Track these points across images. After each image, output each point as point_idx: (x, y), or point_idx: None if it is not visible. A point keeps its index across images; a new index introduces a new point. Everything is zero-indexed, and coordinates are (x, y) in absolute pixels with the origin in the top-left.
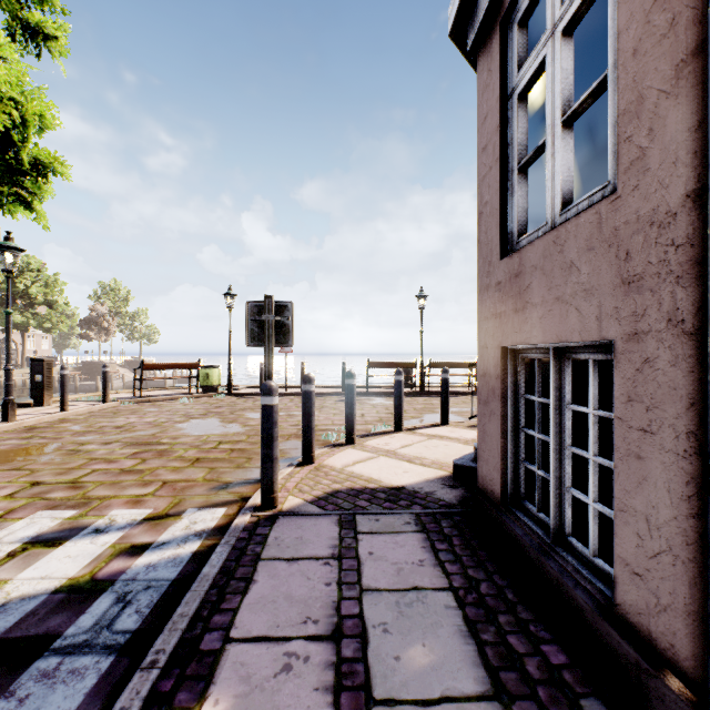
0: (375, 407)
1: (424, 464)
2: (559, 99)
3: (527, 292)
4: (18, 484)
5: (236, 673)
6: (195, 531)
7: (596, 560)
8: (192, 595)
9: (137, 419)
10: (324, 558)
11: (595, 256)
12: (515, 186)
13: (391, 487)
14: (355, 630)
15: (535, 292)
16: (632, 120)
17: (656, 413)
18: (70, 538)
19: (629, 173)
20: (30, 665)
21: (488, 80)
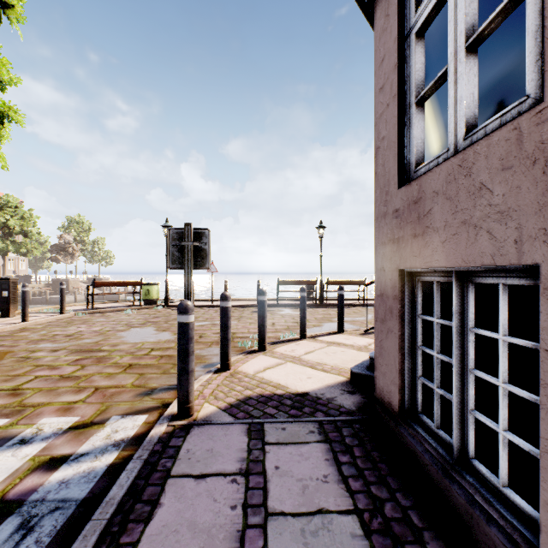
0: (284, 317)
1: (325, 369)
2: (463, 24)
3: (428, 217)
4: None
5: None
6: (115, 441)
7: (507, 491)
8: (92, 525)
9: (85, 328)
10: (232, 474)
11: (513, 175)
12: (412, 119)
13: (296, 393)
14: None
15: (436, 217)
16: None
17: None
18: None
19: None
20: None
21: (385, 24)
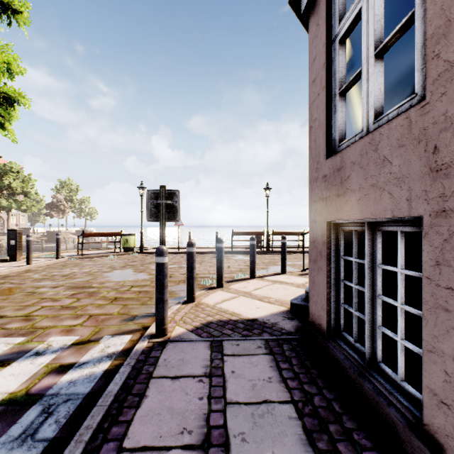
0: (237, 261)
1: (270, 302)
2: (373, 37)
3: (347, 181)
4: None
5: None
6: (108, 354)
7: (403, 384)
8: (97, 409)
9: (77, 270)
10: (199, 376)
11: (405, 151)
12: (337, 106)
13: (247, 319)
14: (220, 440)
15: (353, 181)
16: (440, 40)
17: None
18: (16, 359)
19: (437, 83)
20: None
21: (317, 32)
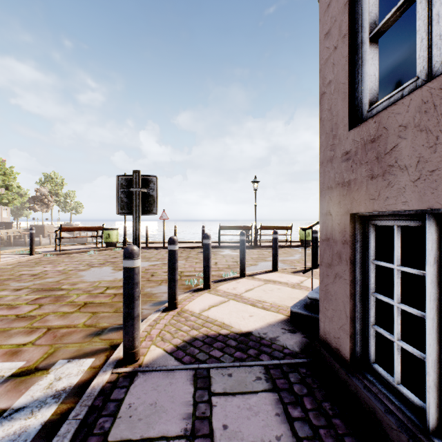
0: (224, 257)
1: (265, 307)
2: None
3: (391, 155)
4: None
5: None
6: (55, 391)
7: None
8: None
9: (50, 268)
10: (175, 438)
11: None
12: (365, 57)
13: (240, 333)
14: None
15: (405, 153)
16: None
17: None
18: None
19: None
20: None
21: None
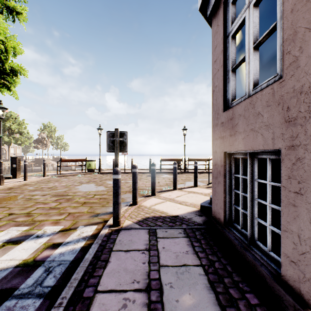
0: (164, 179)
1: (187, 205)
2: (252, 36)
3: (236, 126)
4: (2, 214)
5: (100, 309)
6: (83, 237)
7: (270, 253)
8: (80, 268)
9: (58, 184)
10: (142, 250)
11: (271, 109)
12: (230, 78)
13: (172, 216)
14: (157, 286)
15: (240, 126)
16: (291, 43)
17: (303, 184)
18: (25, 240)
19: (289, 69)
20: (2, 304)
21: (217, 29)
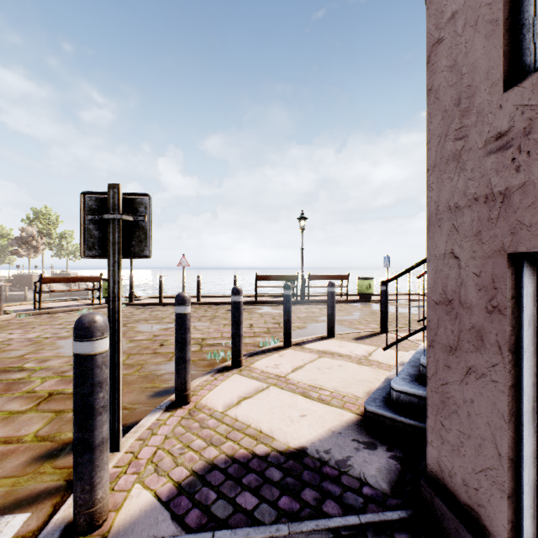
0: (263, 317)
1: (322, 399)
2: None
3: None
4: None
5: None
6: None
7: None
8: None
9: (18, 335)
10: None
11: None
12: None
13: (287, 452)
14: None
15: None
16: None
17: None
18: None
19: None
20: None
21: None
